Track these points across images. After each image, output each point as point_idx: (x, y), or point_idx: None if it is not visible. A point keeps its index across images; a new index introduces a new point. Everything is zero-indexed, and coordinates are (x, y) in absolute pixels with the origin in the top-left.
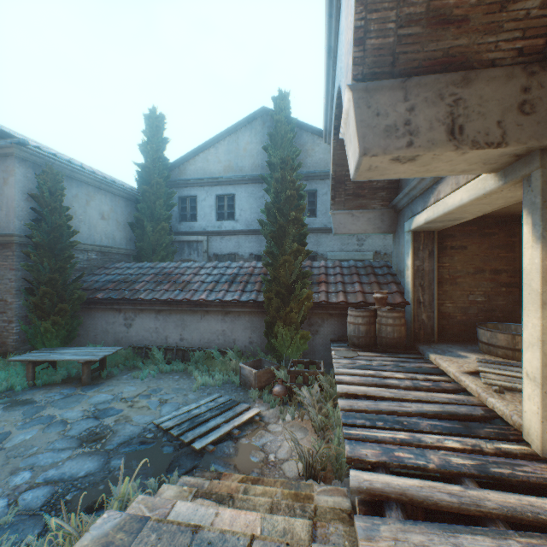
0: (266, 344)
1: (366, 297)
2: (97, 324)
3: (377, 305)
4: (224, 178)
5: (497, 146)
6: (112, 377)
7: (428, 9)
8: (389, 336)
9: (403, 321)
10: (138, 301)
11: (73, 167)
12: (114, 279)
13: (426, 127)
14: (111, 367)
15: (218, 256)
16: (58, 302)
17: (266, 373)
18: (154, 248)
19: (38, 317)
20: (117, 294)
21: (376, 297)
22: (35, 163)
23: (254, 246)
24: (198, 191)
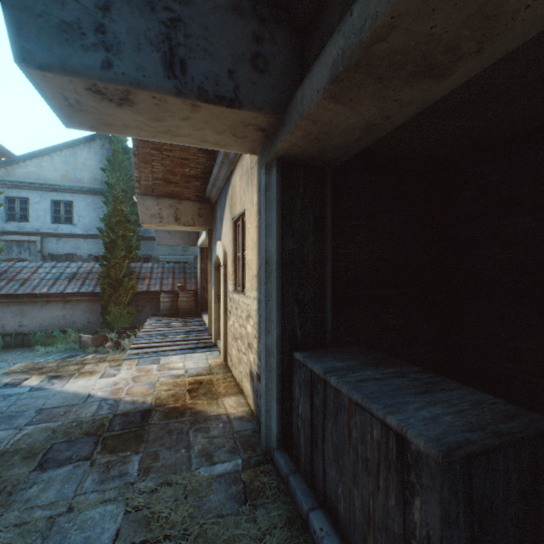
0: (102, 320)
1: (175, 286)
2: None
3: (179, 290)
4: (61, 186)
5: (193, 226)
6: None
7: (164, 177)
8: (185, 308)
9: (193, 299)
10: None
11: None
12: None
13: (167, 216)
14: None
15: (54, 256)
16: None
17: (101, 337)
18: None
19: None
20: None
21: (178, 286)
22: None
23: (93, 248)
24: (31, 194)
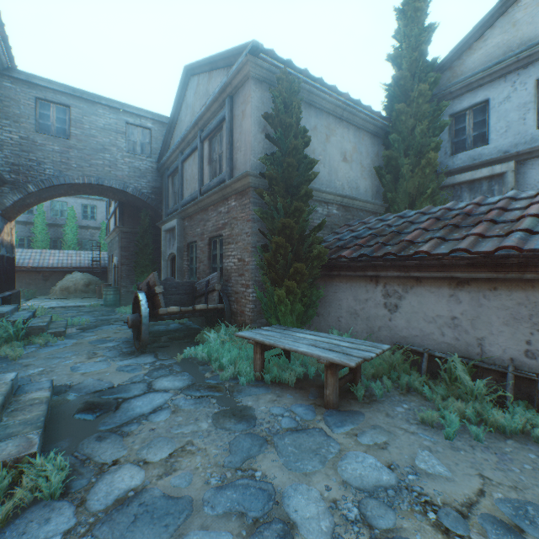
0: None
1: None
2: (341, 300)
3: None
4: None
5: None
6: (372, 401)
7: None
8: None
9: None
10: (412, 260)
11: (311, 85)
12: (361, 234)
13: None
14: (365, 378)
15: None
16: (292, 261)
17: None
18: (410, 199)
19: (270, 281)
20: (372, 250)
21: None
22: (270, 85)
23: None
24: (491, 90)
